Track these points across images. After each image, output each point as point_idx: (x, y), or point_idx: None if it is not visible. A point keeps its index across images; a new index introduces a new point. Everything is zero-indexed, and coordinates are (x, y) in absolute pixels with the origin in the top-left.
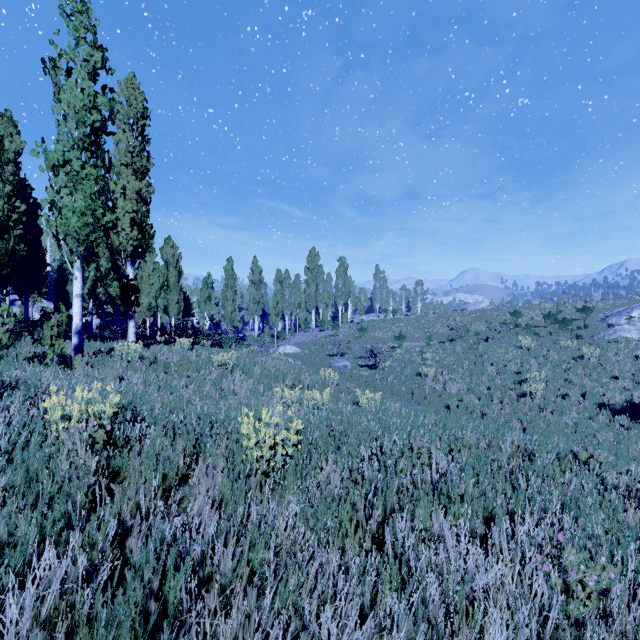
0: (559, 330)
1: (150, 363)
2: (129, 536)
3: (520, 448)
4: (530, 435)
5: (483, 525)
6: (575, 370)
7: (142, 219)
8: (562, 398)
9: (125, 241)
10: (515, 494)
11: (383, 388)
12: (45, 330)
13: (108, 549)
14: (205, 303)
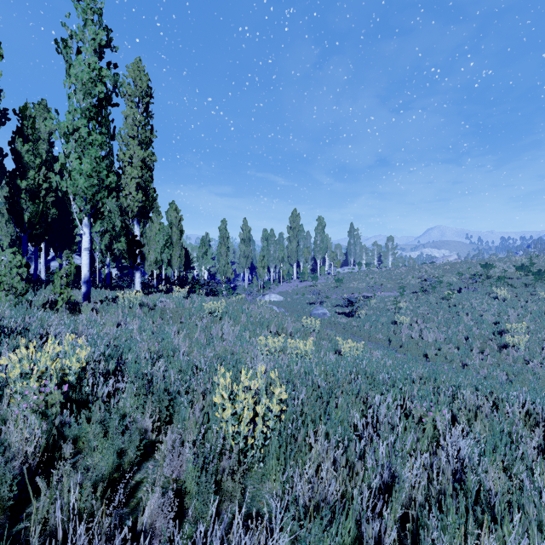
0: (535, 281)
1: (149, 309)
2: None
3: (534, 415)
4: (540, 398)
5: None
6: None
7: (146, 184)
8: None
9: (132, 203)
10: None
11: (360, 335)
12: (55, 279)
13: None
14: (202, 257)
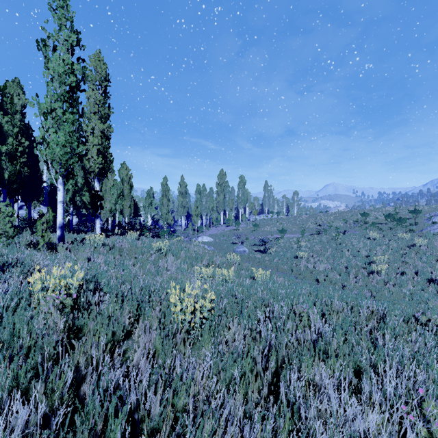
0: (397, 226)
1: (110, 248)
2: (83, 382)
3: (374, 313)
4: (381, 303)
5: (353, 375)
6: (409, 255)
7: (105, 150)
8: (400, 275)
9: (93, 165)
10: (376, 350)
11: (271, 266)
12: (38, 226)
13: (65, 395)
14: (148, 207)
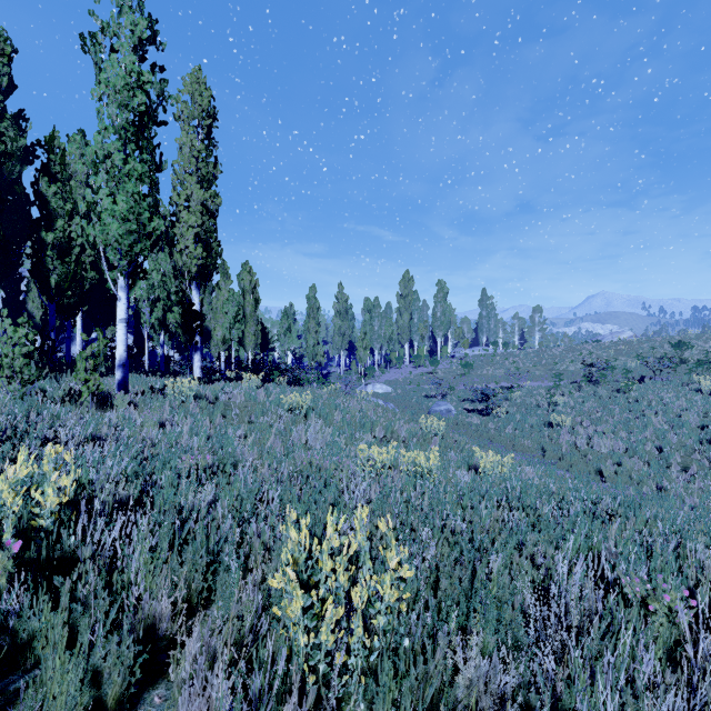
0: None
1: (209, 404)
2: None
3: None
4: None
5: None
6: None
7: (208, 235)
8: None
9: (189, 260)
10: None
11: (500, 441)
12: (78, 362)
13: None
14: (285, 335)
